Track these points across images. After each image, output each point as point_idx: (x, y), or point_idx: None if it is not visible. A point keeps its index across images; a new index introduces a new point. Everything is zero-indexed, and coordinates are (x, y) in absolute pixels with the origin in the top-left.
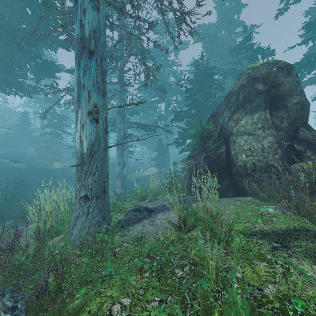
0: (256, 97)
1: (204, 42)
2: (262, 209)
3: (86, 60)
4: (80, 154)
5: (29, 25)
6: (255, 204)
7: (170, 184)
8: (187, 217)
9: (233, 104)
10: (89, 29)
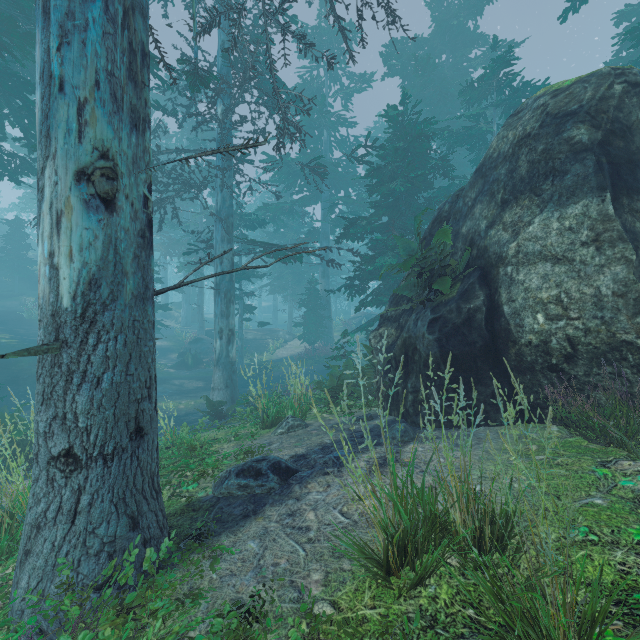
0: (570, 160)
1: (405, 76)
2: (627, 481)
3: None
4: (50, 312)
5: (0, 5)
6: (587, 456)
7: (338, 387)
8: (412, 531)
9: (502, 185)
10: None
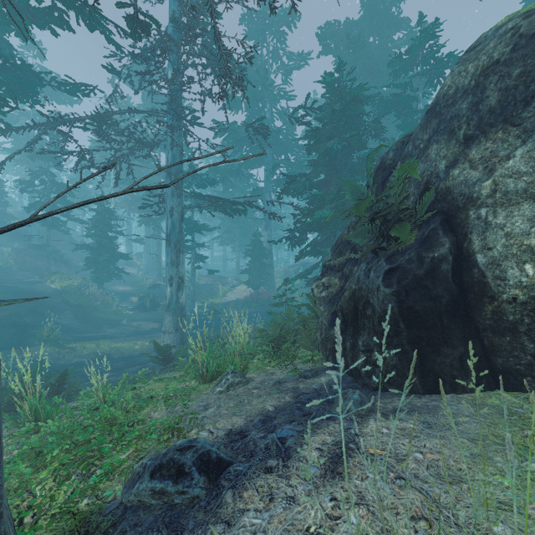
0: None
1: (338, 54)
2: None
3: None
4: None
5: None
6: None
7: (281, 337)
8: None
9: (464, 120)
10: None
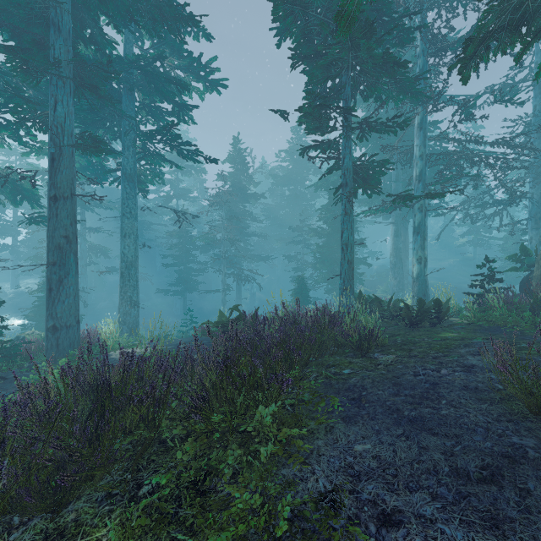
0: None
1: None
2: None
3: (415, 237)
4: (413, 278)
5: None
6: None
7: None
8: None
9: None
10: (416, 223)
